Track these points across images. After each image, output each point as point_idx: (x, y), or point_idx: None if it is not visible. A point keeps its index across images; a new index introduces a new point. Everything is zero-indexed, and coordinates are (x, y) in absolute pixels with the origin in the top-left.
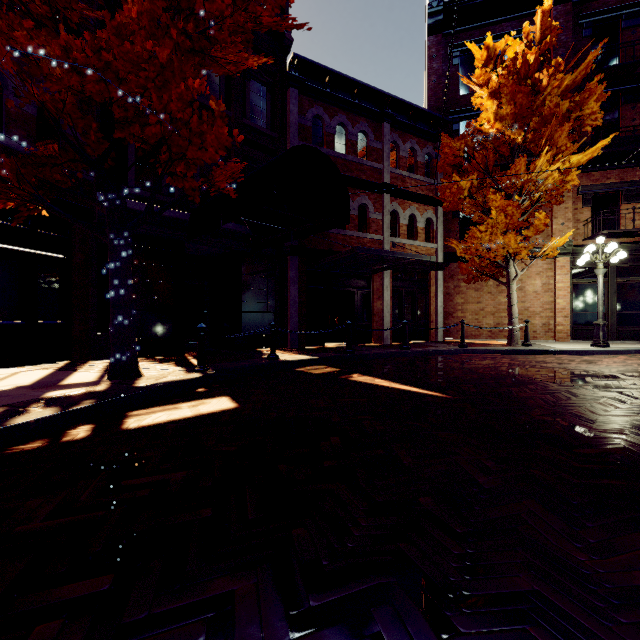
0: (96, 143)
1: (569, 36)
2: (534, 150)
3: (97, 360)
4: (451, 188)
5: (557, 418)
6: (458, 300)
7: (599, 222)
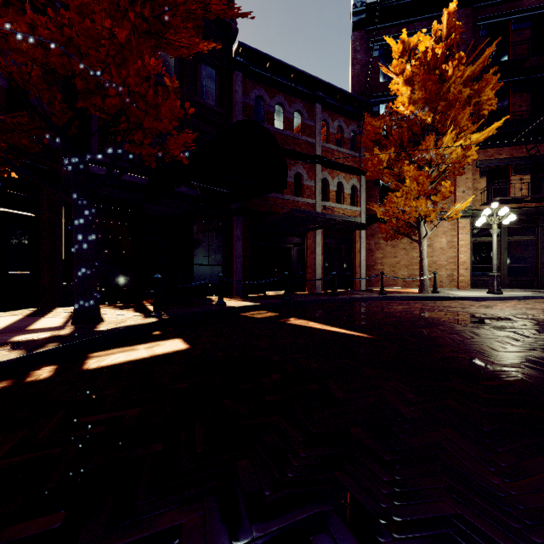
0: (61, 112)
1: (469, 35)
2: (441, 129)
3: (63, 307)
4: (372, 160)
5: (464, 354)
6: (378, 255)
7: (493, 190)
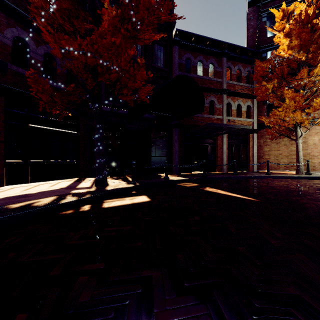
0: (90, 83)
1: None
2: (313, 63)
3: (89, 177)
4: (261, 89)
5: None
6: (266, 149)
7: None
